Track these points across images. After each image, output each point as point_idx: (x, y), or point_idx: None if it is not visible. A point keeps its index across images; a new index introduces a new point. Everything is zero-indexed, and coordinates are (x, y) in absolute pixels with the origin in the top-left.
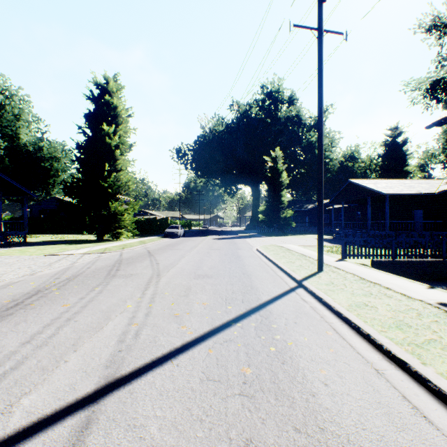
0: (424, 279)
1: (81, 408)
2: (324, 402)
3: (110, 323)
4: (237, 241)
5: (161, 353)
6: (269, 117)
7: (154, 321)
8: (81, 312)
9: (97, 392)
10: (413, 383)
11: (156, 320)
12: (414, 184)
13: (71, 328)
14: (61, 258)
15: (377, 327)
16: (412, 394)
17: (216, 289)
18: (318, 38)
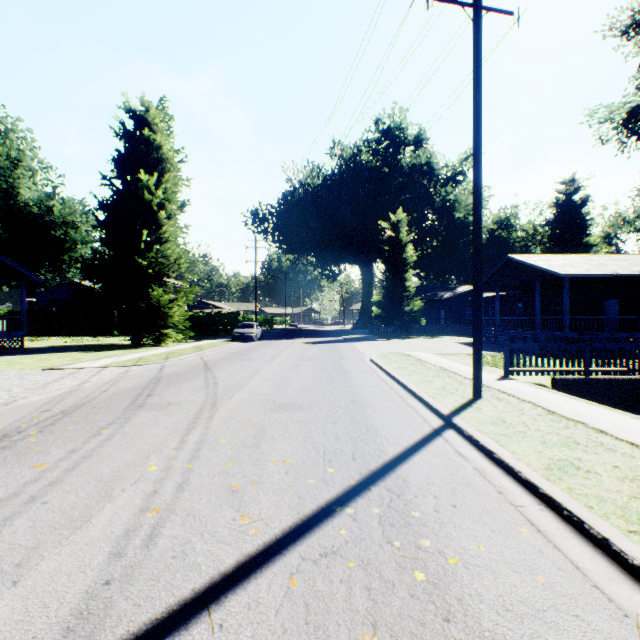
0: (635, 408)
1: None
2: None
3: (107, 508)
4: (341, 346)
5: (191, 590)
6: (387, 165)
7: (190, 503)
8: (61, 482)
9: None
10: None
11: (195, 500)
12: (605, 261)
13: (29, 521)
14: (66, 374)
15: (617, 521)
16: None
17: (307, 432)
18: (474, 18)
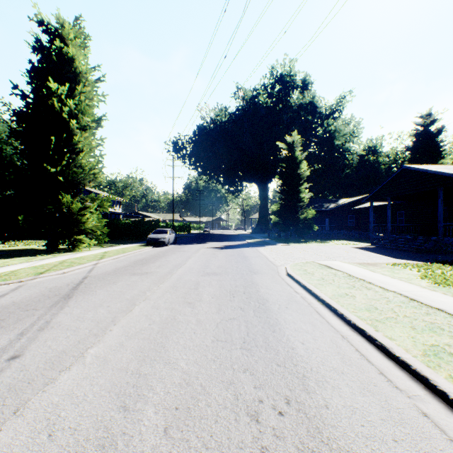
0: None
1: None
2: None
3: None
4: (247, 252)
5: None
6: (280, 103)
7: None
8: None
9: None
10: None
11: None
12: None
13: None
14: None
15: None
16: None
17: None
18: None
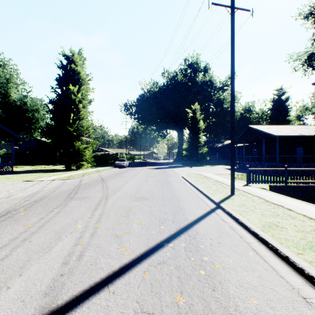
0: (309, 200)
1: None
2: None
3: (59, 244)
4: (167, 170)
5: (99, 278)
6: (190, 81)
7: (97, 241)
8: (37, 232)
9: None
10: None
11: (100, 240)
12: (296, 128)
13: (24, 249)
14: (34, 183)
15: (293, 249)
16: None
17: (151, 210)
18: (231, 13)
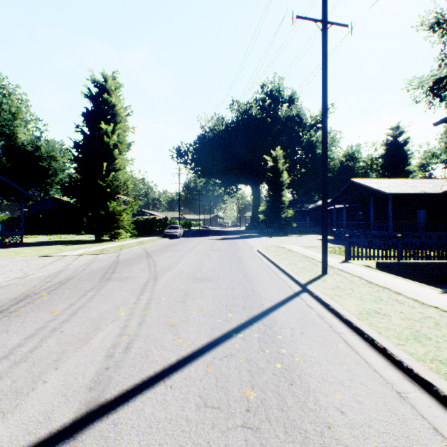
0: (431, 282)
1: (54, 445)
2: (342, 437)
3: (99, 334)
4: (238, 241)
5: (153, 371)
6: (270, 117)
7: (147, 331)
8: (69, 321)
9: (75, 424)
10: (443, 410)
11: (150, 330)
12: (417, 183)
13: (56, 340)
14: (55, 259)
15: (393, 339)
16: (444, 426)
17: (215, 294)
18: (323, 30)
